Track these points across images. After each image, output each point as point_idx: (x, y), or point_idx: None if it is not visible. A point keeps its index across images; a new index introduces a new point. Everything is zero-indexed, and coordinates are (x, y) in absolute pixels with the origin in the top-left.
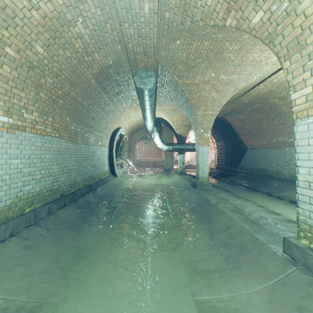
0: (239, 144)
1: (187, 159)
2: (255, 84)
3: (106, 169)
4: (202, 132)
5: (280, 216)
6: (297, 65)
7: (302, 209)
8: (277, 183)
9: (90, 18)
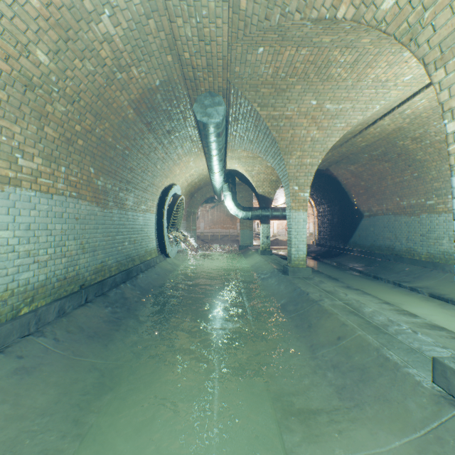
0: (351, 209)
1: (273, 232)
2: (377, 118)
3: (153, 246)
4: (296, 191)
5: (418, 319)
6: None
7: None
8: (408, 267)
9: (122, 10)
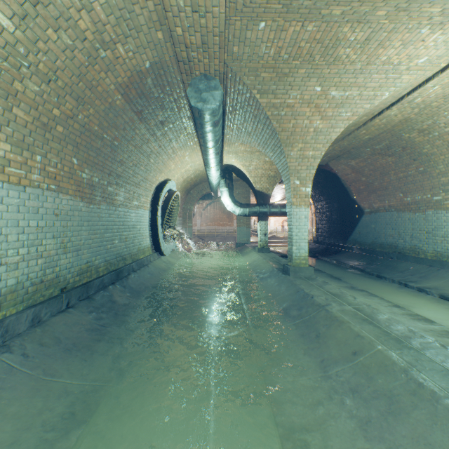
0: (351, 205)
1: (270, 229)
2: (383, 108)
3: (147, 244)
4: (297, 185)
5: (436, 325)
6: None
7: None
8: (413, 265)
9: None
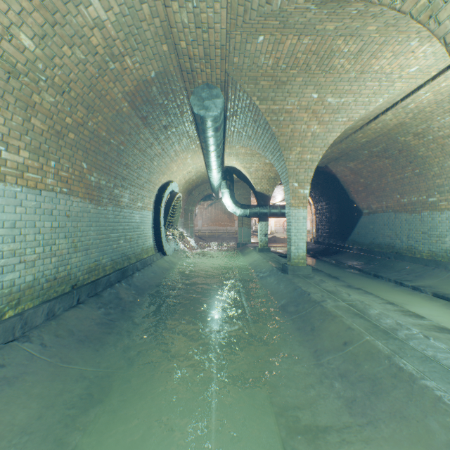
0: (350, 206)
1: (271, 229)
2: (379, 113)
3: (150, 244)
4: (296, 187)
5: (425, 320)
6: None
7: None
8: (409, 265)
9: None
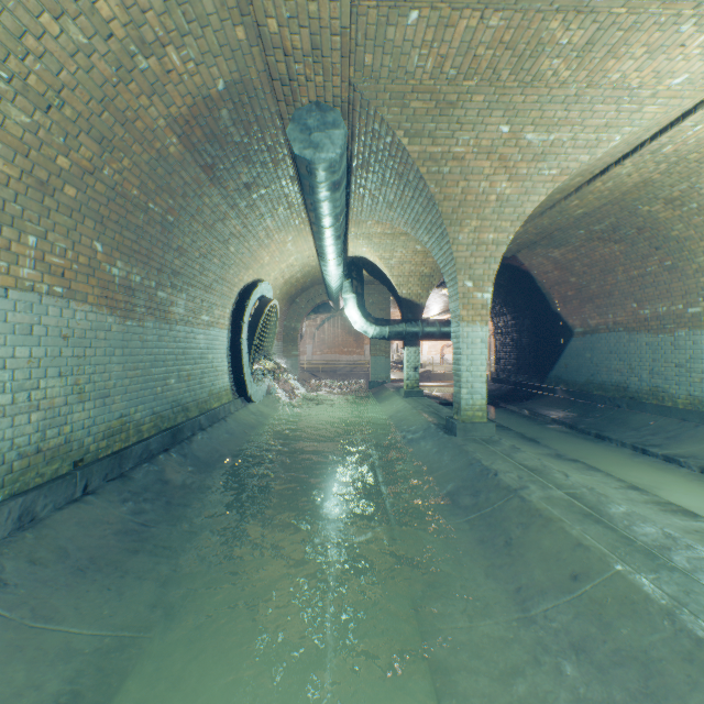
0: (553, 322)
1: (422, 359)
2: (610, 163)
3: (224, 384)
4: (469, 289)
5: (703, 521)
6: None
7: None
8: (654, 419)
9: None
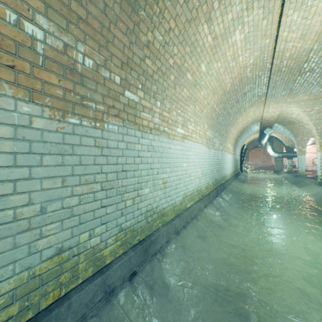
0: None
1: None
2: None
3: (239, 167)
4: (300, 148)
5: None
6: (315, 140)
7: (317, 173)
8: None
9: (252, 123)
